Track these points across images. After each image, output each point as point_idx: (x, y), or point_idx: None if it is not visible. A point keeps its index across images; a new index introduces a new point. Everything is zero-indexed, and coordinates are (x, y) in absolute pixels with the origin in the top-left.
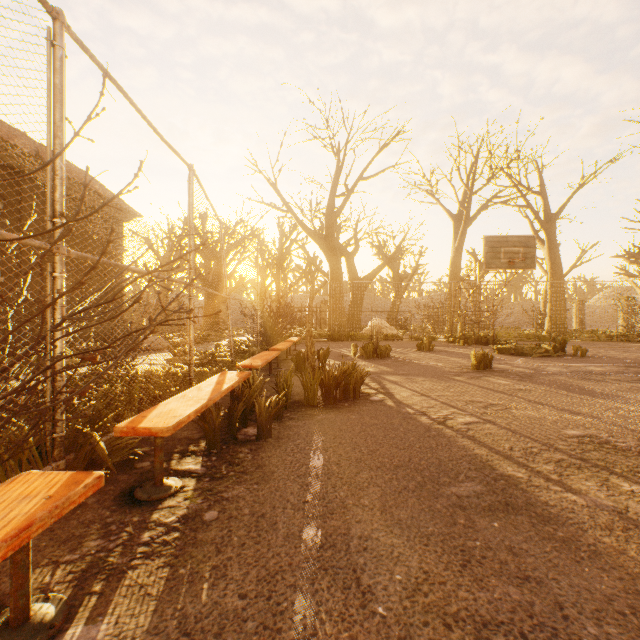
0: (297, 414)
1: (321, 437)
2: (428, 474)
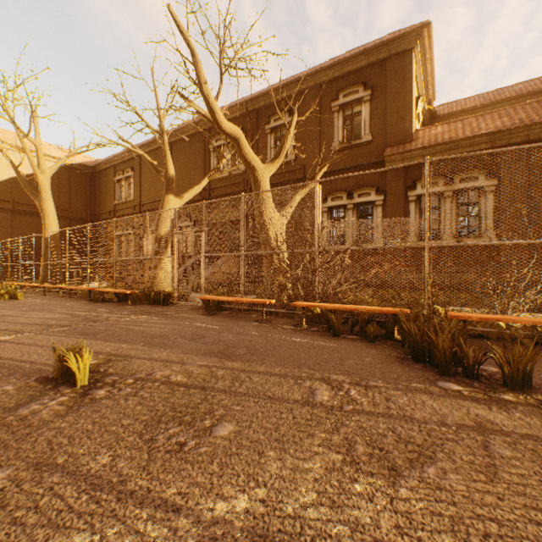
0: (383, 347)
1: (328, 345)
2: (260, 350)
